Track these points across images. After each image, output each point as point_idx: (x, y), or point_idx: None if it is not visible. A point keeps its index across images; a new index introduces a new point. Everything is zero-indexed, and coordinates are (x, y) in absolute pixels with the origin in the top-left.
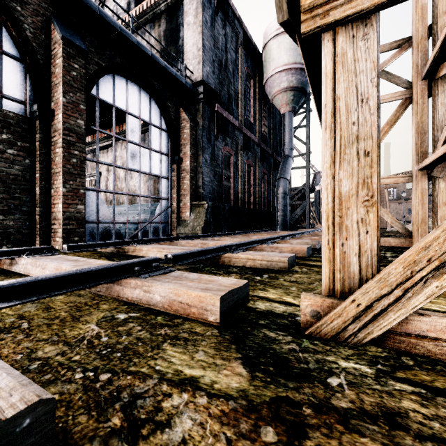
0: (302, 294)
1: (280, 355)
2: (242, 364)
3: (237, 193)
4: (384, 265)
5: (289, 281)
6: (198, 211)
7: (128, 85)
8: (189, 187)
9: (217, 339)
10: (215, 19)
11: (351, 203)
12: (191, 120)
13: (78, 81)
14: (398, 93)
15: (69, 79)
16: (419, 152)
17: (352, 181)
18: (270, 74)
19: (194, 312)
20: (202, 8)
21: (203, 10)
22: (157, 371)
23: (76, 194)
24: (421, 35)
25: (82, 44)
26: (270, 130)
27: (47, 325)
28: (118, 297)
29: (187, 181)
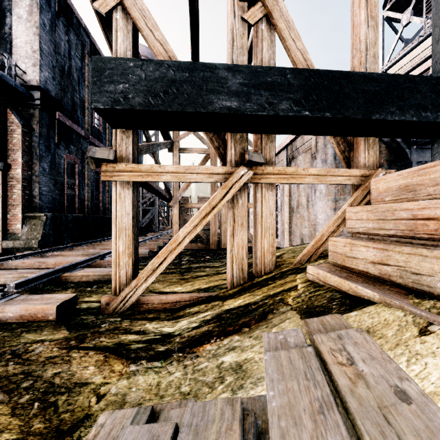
0: (102, 296)
1: (86, 323)
2: (67, 330)
3: (84, 201)
4: (174, 268)
5: (109, 288)
6: (33, 223)
7: None
8: (20, 197)
9: (54, 325)
10: (56, 23)
11: (123, 255)
12: (23, 126)
13: None
14: (204, 149)
15: None
16: (213, 190)
17: (123, 246)
18: None
19: (40, 317)
20: (39, 9)
21: (41, 11)
22: (22, 342)
23: None
24: None
25: None
26: None
27: None
28: None
29: (18, 191)
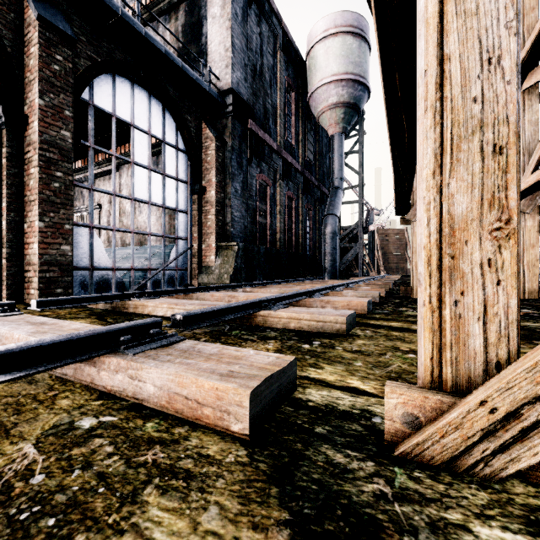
0: (387, 385)
1: (361, 510)
2: (292, 539)
3: (276, 232)
4: None
5: (351, 352)
6: (225, 254)
7: (134, 89)
8: (214, 223)
9: (244, 471)
10: (248, 12)
11: (470, 234)
12: (217, 139)
13: (62, 78)
14: None
15: (48, 74)
16: None
17: (472, 196)
18: (316, 86)
19: (208, 415)
20: None
21: None
22: None
23: (59, 231)
24: None
25: (68, 29)
26: (316, 156)
27: None
28: (91, 385)
29: (212, 216)
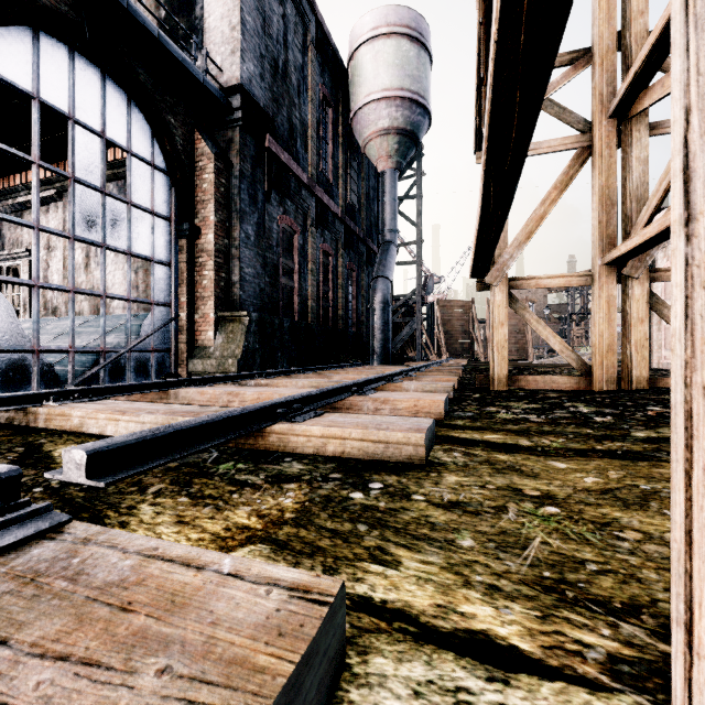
0: None
1: None
2: None
3: (306, 300)
4: (607, 437)
5: (442, 506)
6: (231, 329)
7: (74, 61)
8: (213, 283)
9: None
10: None
11: None
12: (217, 157)
13: None
14: (572, 139)
15: None
16: (604, 236)
17: None
18: (362, 103)
19: None
20: None
21: None
22: None
23: None
24: (607, 44)
25: None
26: (361, 199)
27: None
28: None
29: (210, 272)
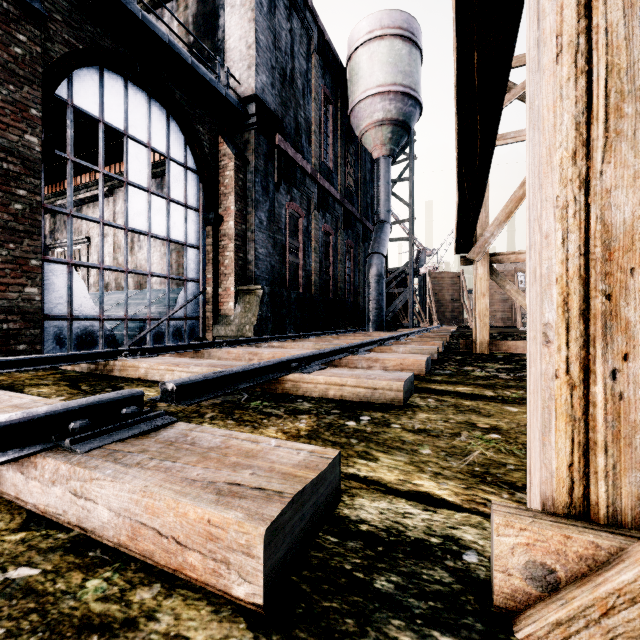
0: (497, 511)
1: None
2: None
3: (310, 274)
4: None
5: (413, 431)
6: (247, 301)
7: (128, 89)
8: (233, 262)
9: None
10: (276, 3)
11: (639, 257)
12: (236, 157)
13: (26, 65)
14: None
15: (7, 58)
16: None
17: None
18: (358, 99)
19: (194, 565)
20: None
21: None
22: None
23: (21, 268)
24: None
25: (35, 2)
26: (358, 183)
27: None
28: (16, 501)
29: (231, 253)
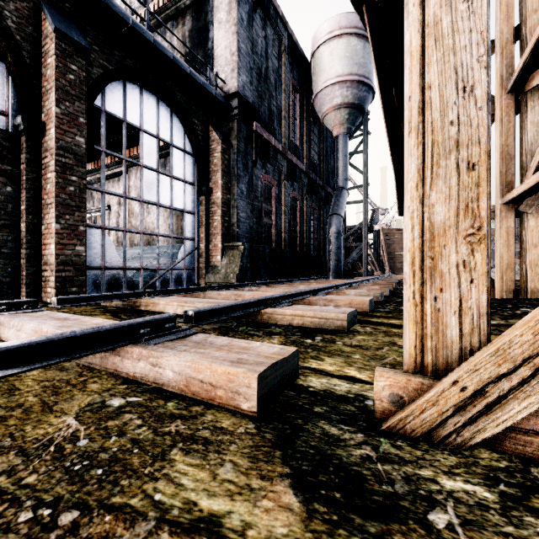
0: (377, 370)
1: (349, 467)
2: (292, 486)
3: (281, 232)
4: None
5: (350, 346)
6: (231, 254)
7: (143, 95)
8: (220, 224)
9: (253, 439)
10: (253, 17)
11: (448, 239)
12: (223, 142)
13: (76, 86)
14: None
15: (64, 83)
16: (503, 182)
17: (449, 206)
18: (321, 88)
19: (221, 396)
20: (237, 2)
21: (238, 4)
22: (156, 505)
23: (74, 232)
24: (506, 38)
25: (82, 40)
26: (320, 156)
27: (2, 418)
28: (115, 372)
29: (218, 217)
